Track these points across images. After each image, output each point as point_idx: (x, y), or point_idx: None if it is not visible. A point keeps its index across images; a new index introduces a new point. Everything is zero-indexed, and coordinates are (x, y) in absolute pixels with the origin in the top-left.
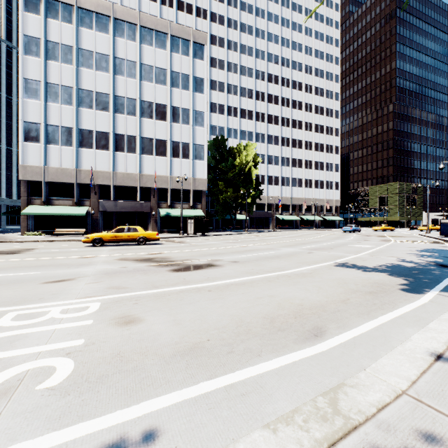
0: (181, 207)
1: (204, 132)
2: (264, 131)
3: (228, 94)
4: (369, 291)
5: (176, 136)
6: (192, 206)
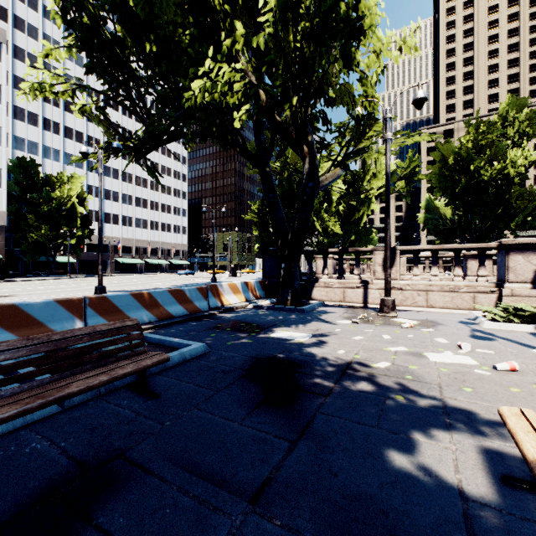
0: None
1: (1, 152)
2: None
3: (45, 102)
4: None
5: None
6: None
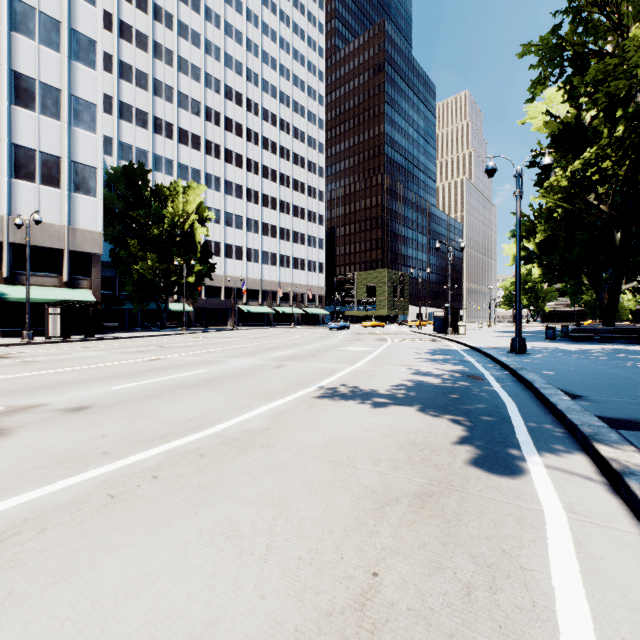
0: (27, 280)
1: (96, 143)
2: (219, 174)
3: (156, 96)
4: (415, 492)
5: (26, 135)
6: (69, 283)
